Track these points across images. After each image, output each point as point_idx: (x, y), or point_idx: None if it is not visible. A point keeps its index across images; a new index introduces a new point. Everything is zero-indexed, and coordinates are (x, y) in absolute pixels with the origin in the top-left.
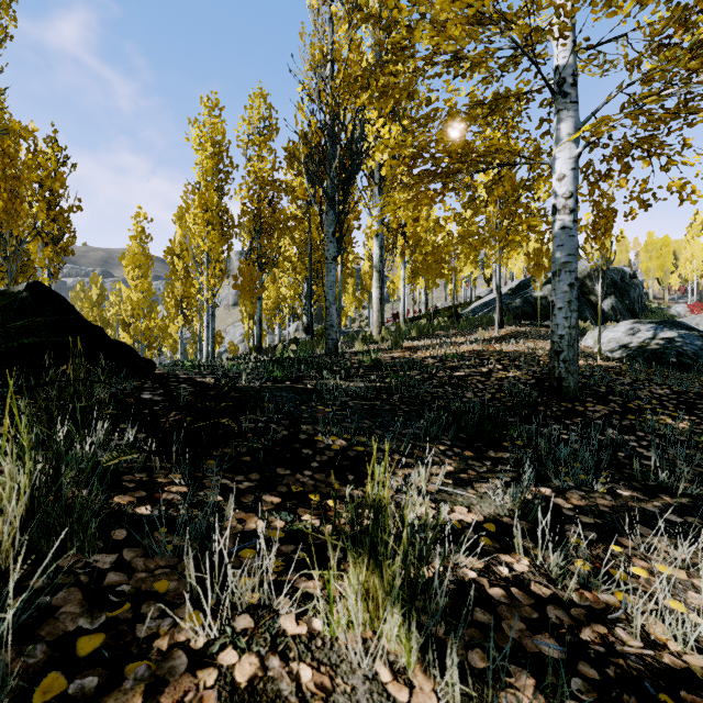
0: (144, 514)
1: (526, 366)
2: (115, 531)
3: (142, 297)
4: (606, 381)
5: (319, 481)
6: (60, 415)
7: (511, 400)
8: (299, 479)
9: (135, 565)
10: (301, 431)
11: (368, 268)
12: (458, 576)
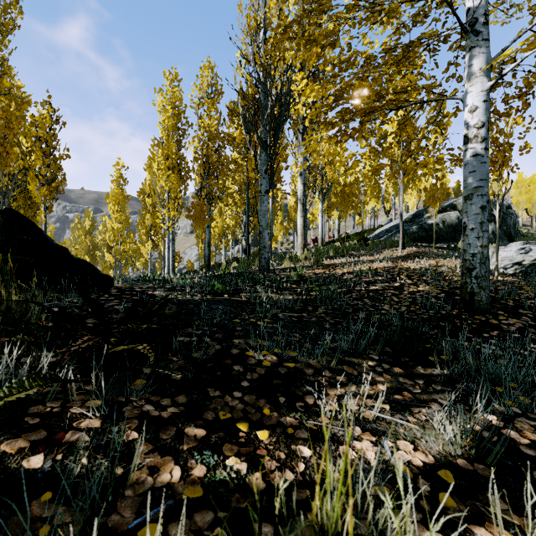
0: (30, 469)
1: (433, 281)
2: None
3: (120, 226)
4: (513, 295)
5: (248, 405)
6: None
7: (426, 312)
8: (228, 402)
9: None
10: (233, 345)
11: (293, 203)
12: None
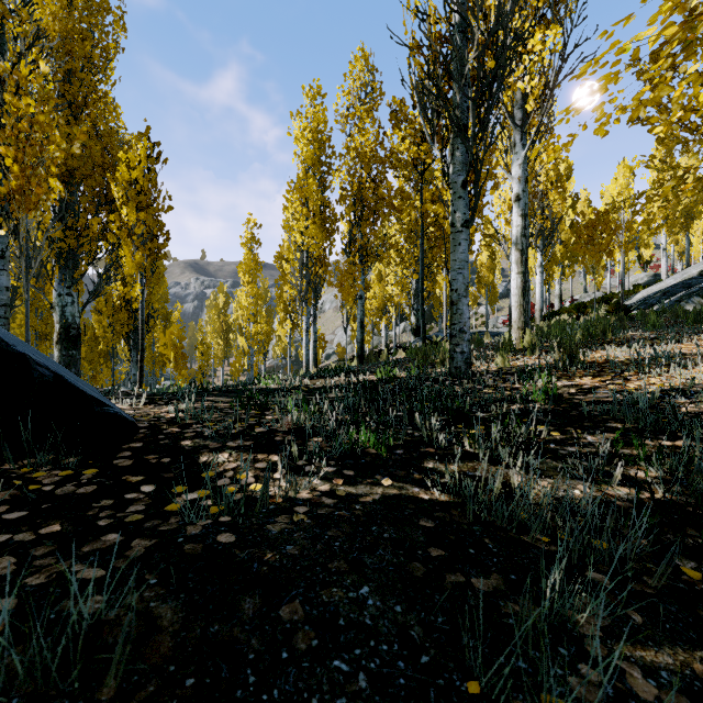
0: None
1: None
2: None
3: (251, 302)
4: None
5: None
6: None
7: None
8: None
9: None
10: None
11: (486, 259)
12: None
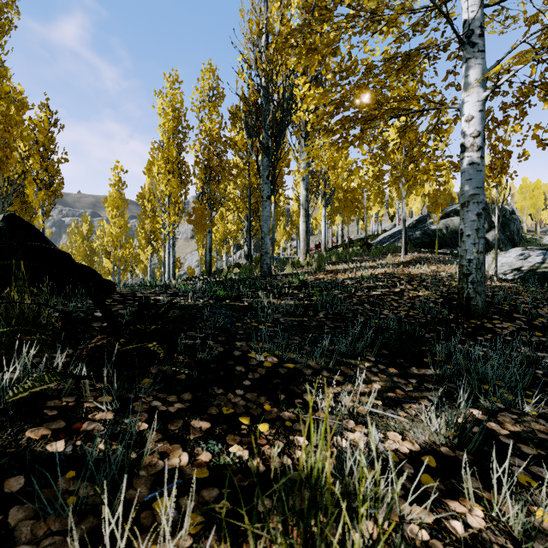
0: (54, 452)
1: (433, 286)
2: (11, 479)
3: (119, 231)
4: (509, 300)
5: (250, 401)
6: (4, 335)
7: (424, 317)
8: (230, 399)
9: (19, 532)
10: (236, 347)
11: (296, 208)
12: (407, 537)
